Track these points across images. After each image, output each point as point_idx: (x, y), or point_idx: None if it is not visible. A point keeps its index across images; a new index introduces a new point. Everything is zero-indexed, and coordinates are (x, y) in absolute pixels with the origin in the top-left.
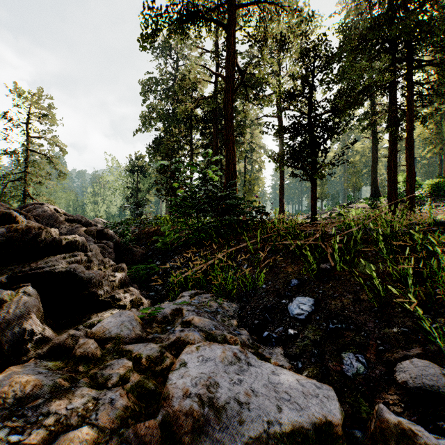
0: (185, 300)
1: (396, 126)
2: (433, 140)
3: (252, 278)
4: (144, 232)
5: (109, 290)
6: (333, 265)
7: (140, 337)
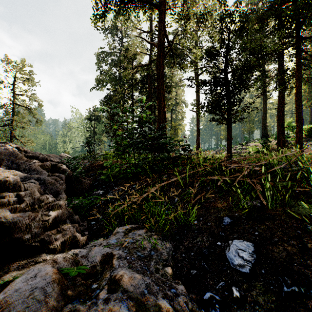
0: (120, 237)
1: (286, 84)
2: (306, 97)
3: (183, 212)
4: (94, 165)
5: (39, 232)
6: (265, 204)
7: (53, 310)
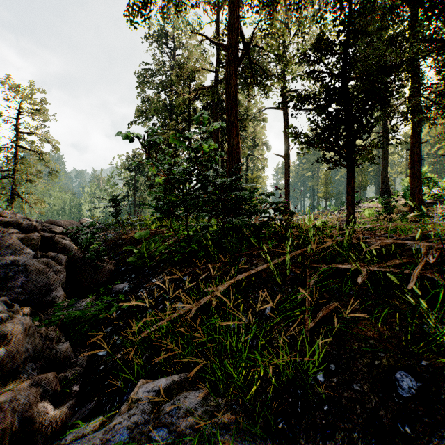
0: (141, 416)
1: (429, 110)
2: None
3: (287, 344)
4: (125, 237)
5: None
6: None
7: None
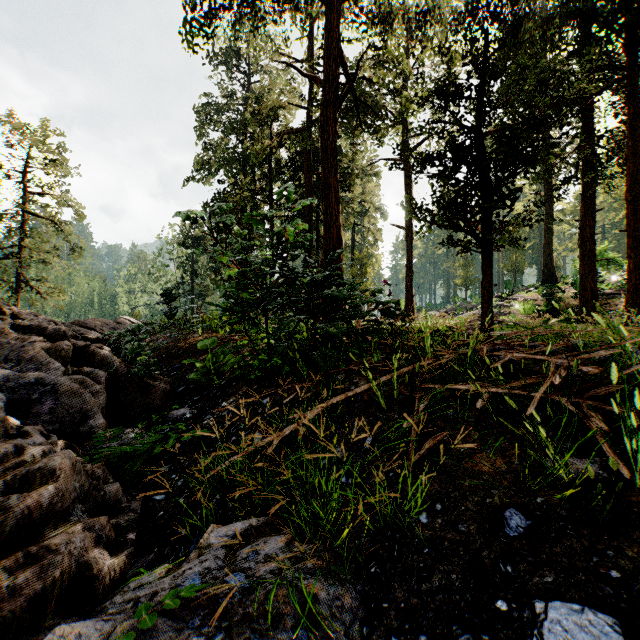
0: (214, 562)
1: (603, 167)
2: None
3: (389, 482)
4: (182, 344)
5: None
6: (628, 478)
7: None
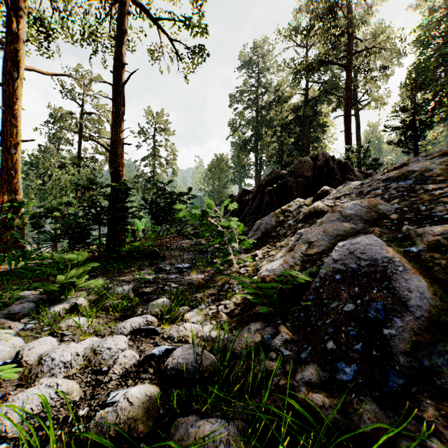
0: None
1: None
2: None
3: None
4: None
5: None
6: None
7: None
